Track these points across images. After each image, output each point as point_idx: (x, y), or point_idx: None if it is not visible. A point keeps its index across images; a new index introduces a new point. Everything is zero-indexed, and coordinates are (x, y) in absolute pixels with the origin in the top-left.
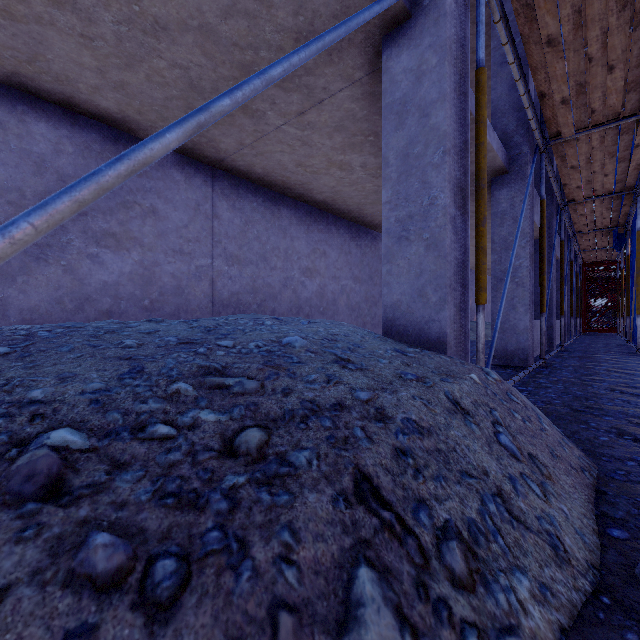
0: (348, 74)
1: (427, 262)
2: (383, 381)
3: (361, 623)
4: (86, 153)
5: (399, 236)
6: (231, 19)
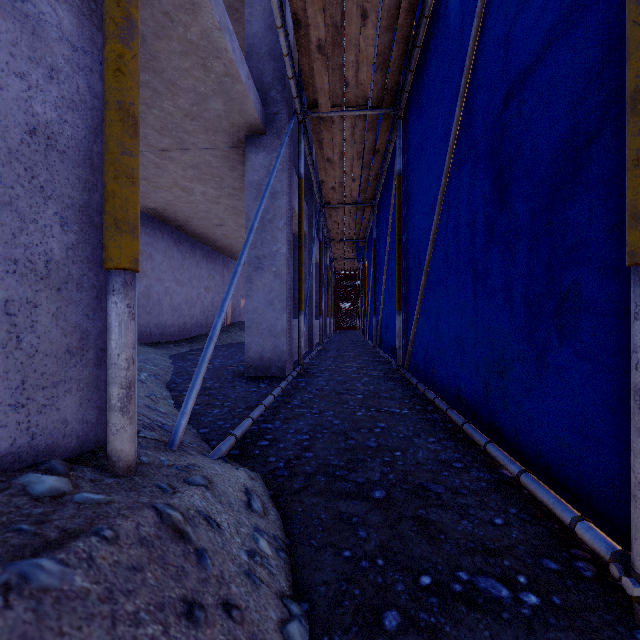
0: None
1: None
2: None
3: None
4: None
5: None
6: None
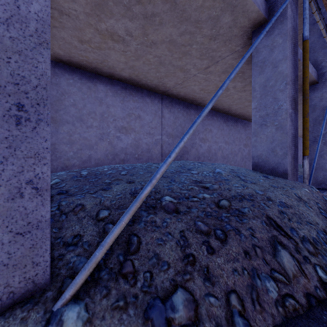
0: (232, 49)
1: (276, 136)
2: (265, 188)
3: (280, 255)
4: (115, 95)
5: (261, 124)
6: (183, 36)
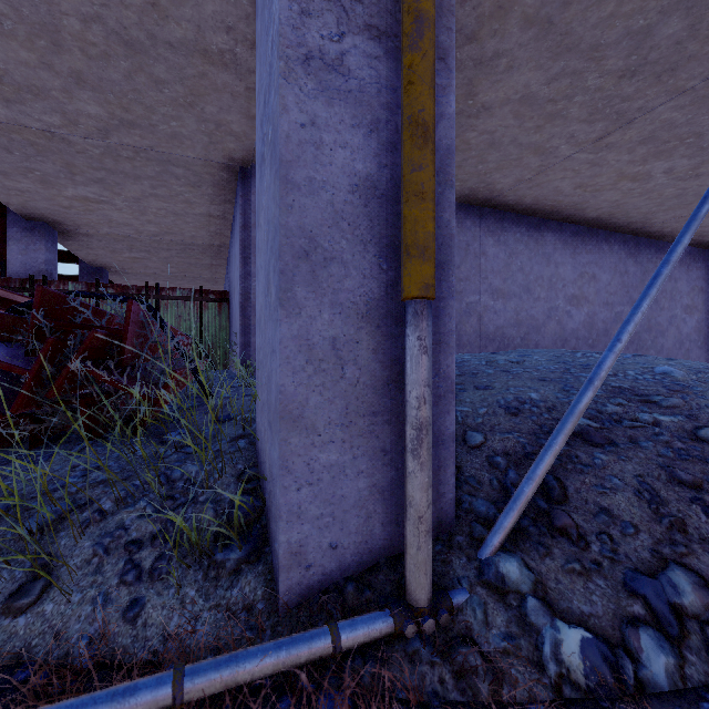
0: (677, 87)
1: None
2: None
3: None
4: None
5: None
6: (554, 82)
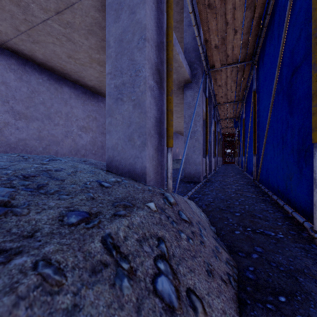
0: None
1: (134, 116)
2: (23, 232)
3: None
4: None
5: (116, 97)
6: None
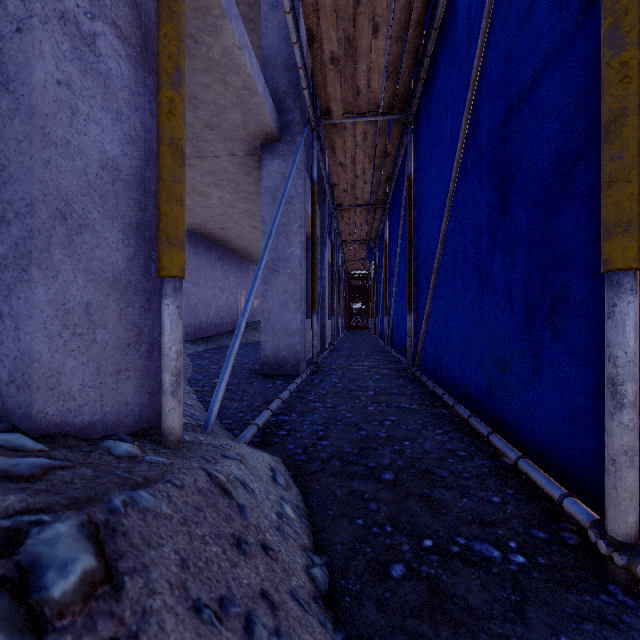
0: None
1: None
2: None
3: None
4: None
5: None
6: None
